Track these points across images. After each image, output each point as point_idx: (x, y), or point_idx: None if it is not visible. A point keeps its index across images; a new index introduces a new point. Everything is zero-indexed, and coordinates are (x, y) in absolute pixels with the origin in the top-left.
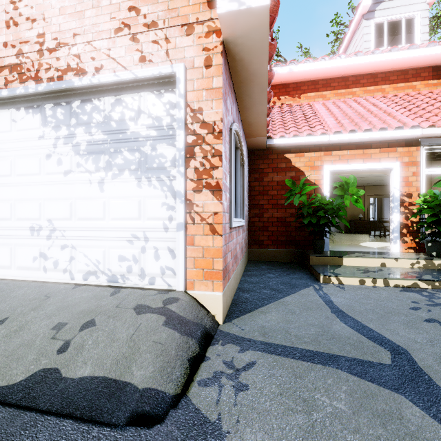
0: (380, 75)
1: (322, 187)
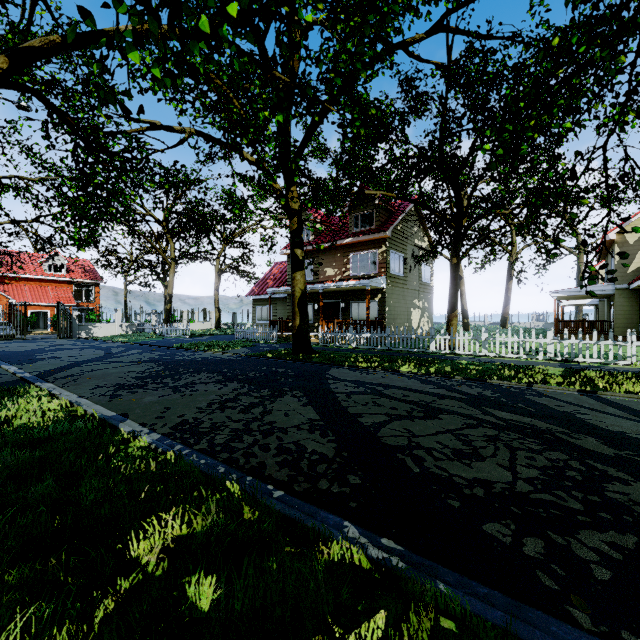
0: (51, 280)
1: (28, 315)
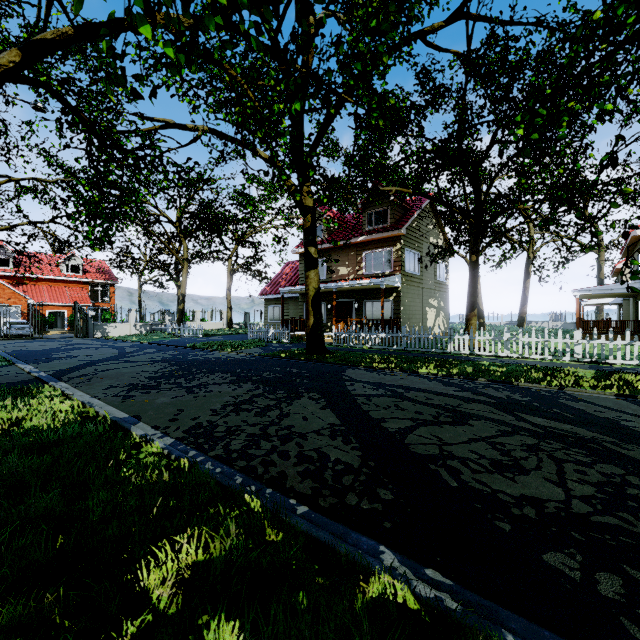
0: (68, 281)
1: (46, 315)
